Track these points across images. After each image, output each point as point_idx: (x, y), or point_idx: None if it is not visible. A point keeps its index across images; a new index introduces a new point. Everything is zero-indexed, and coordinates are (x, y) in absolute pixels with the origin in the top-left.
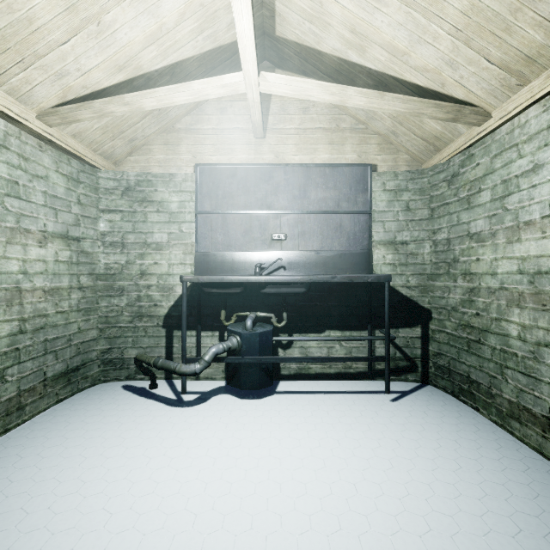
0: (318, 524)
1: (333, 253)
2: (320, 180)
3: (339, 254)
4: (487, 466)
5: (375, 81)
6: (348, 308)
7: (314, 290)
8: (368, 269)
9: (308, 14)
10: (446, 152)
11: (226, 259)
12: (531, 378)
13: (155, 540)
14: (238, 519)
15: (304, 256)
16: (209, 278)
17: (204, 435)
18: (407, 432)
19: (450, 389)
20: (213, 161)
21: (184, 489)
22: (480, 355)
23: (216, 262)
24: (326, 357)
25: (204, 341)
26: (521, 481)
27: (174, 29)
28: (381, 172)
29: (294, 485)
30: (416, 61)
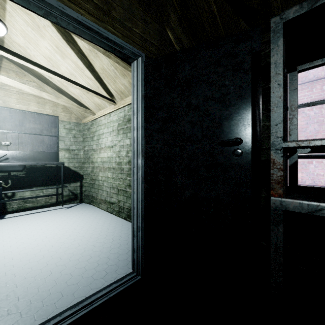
0: (25, 238)
1: (39, 153)
2: (32, 119)
3: (42, 153)
4: (88, 215)
5: (58, 88)
6: (47, 176)
7: (28, 169)
8: (57, 160)
9: (23, 53)
10: (87, 119)
11: None
12: (103, 190)
13: None
14: None
15: (22, 153)
16: None
17: None
18: (67, 215)
19: (88, 202)
20: None
21: None
22: (95, 187)
23: None
24: (33, 196)
25: None
26: (94, 216)
27: None
28: (63, 120)
29: (15, 235)
30: (71, 90)
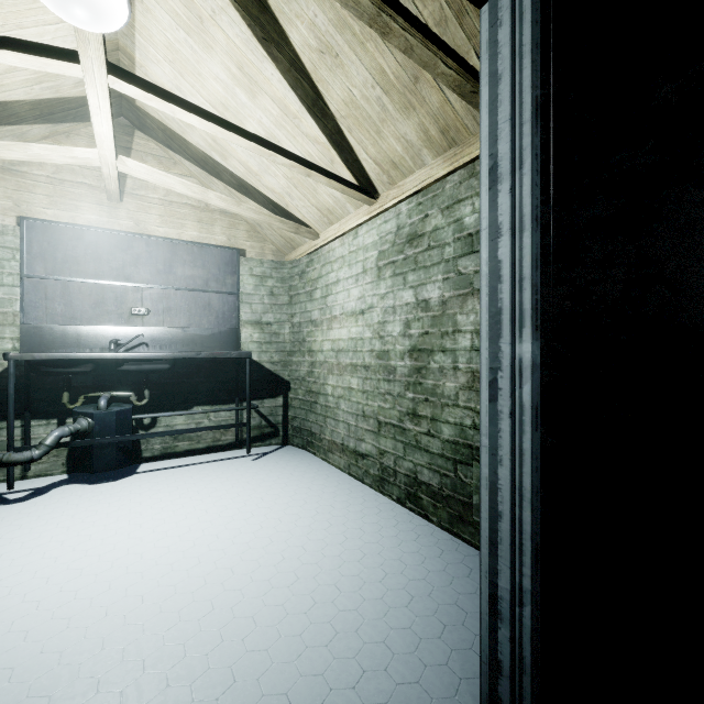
0: (173, 533)
1: (202, 331)
2: (188, 258)
3: (208, 332)
4: (305, 481)
5: (238, 182)
6: (217, 383)
7: (181, 367)
8: (236, 346)
9: None
10: (299, 252)
11: (69, 333)
12: (336, 421)
13: (16, 579)
14: (101, 549)
15: (170, 333)
16: (49, 356)
17: (51, 516)
18: (258, 476)
19: (302, 444)
20: (48, 215)
21: (37, 550)
22: (317, 412)
23: (55, 337)
24: (191, 428)
25: (34, 432)
26: (320, 484)
27: (1, 75)
28: (249, 258)
29: (154, 522)
30: (266, 183)
